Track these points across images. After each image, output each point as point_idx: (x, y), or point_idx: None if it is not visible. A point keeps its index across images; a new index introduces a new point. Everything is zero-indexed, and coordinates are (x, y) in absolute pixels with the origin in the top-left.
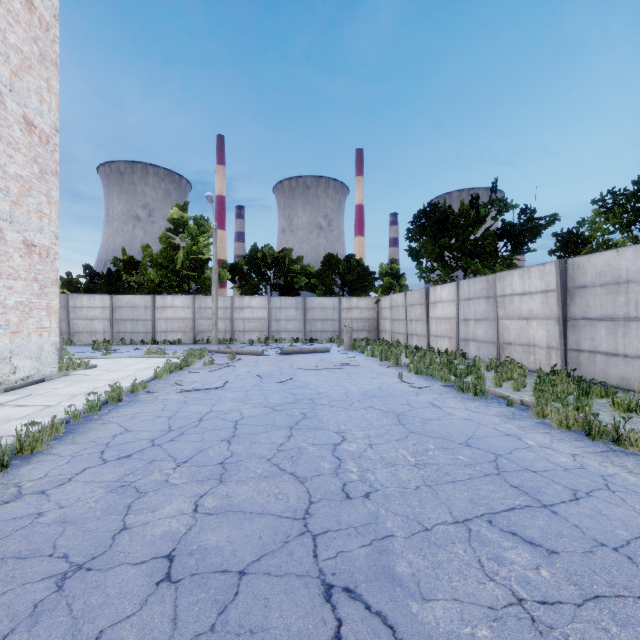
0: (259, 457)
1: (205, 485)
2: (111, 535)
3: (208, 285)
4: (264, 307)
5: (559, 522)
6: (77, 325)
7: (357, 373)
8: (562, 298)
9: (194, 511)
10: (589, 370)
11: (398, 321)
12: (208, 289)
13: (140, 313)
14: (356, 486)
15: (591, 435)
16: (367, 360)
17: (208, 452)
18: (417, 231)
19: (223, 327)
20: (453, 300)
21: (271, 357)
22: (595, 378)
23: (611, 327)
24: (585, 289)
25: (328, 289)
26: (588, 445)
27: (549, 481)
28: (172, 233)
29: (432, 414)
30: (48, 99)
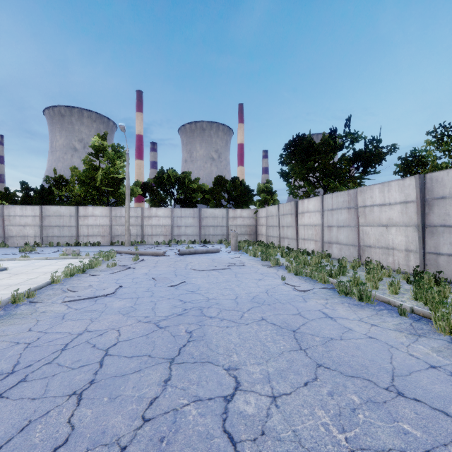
0: (109, 444)
1: None
2: None
3: (123, 199)
4: (168, 216)
5: None
6: (11, 230)
7: (243, 274)
8: (421, 208)
9: None
10: (448, 271)
11: (272, 227)
12: (123, 202)
13: (66, 221)
14: None
15: None
16: (250, 260)
17: (33, 431)
18: (288, 156)
19: (135, 232)
20: (318, 210)
21: (170, 257)
22: None
23: None
24: (444, 200)
25: (218, 202)
26: None
27: None
28: (93, 157)
29: (330, 330)
30: None
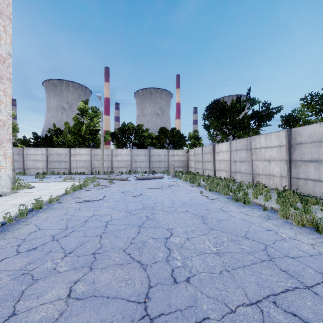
0: (118, 248)
1: (79, 272)
2: (0, 322)
3: (99, 143)
4: (128, 155)
5: (322, 302)
6: (28, 164)
7: (178, 190)
8: (289, 150)
9: (67, 296)
10: (304, 189)
11: (198, 162)
12: (99, 145)
13: (62, 158)
14: (180, 272)
15: (318, 230)
16: (183, 183)
17: (86, 245)
18: (208, 115)
19: (107, 165)
20: (228, 151)
21: (131, 181)
22: (307, 193)
23: (317, 165)
24: (301, 145)
25: (162, 145)
26: (318, 237)
27: (304, 265)
28: (80, 115)
29: (222, 216)
30: (4, 37)
